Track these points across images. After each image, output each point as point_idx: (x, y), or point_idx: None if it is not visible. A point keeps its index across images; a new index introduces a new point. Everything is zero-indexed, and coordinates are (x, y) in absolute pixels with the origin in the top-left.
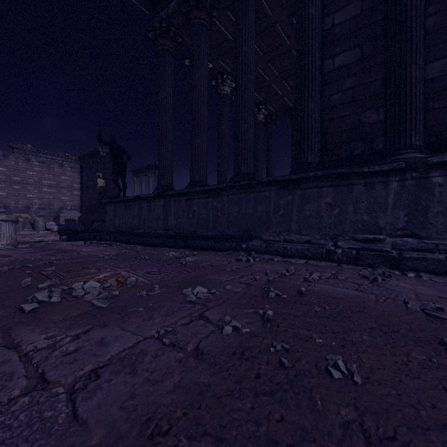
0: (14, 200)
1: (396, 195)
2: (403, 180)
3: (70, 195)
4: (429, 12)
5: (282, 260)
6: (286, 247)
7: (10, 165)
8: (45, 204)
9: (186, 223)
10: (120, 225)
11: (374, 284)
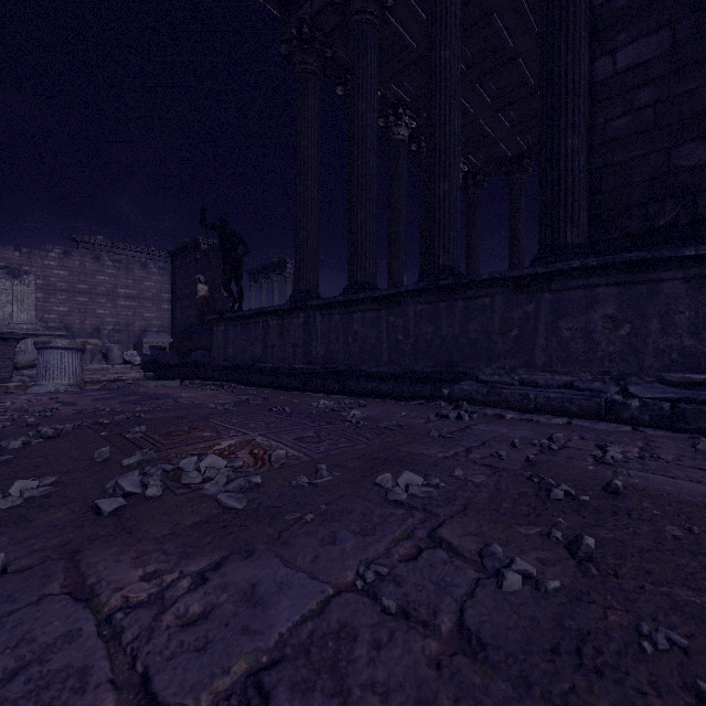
0: (79, 318)
1: None
2: None
3: (158, 311)
4: None
5: (520, 417)
6: (527, 395)
7: (73, 266)
8: (122, 324)
9: (343, 352)
10: (234, 355)
11: None
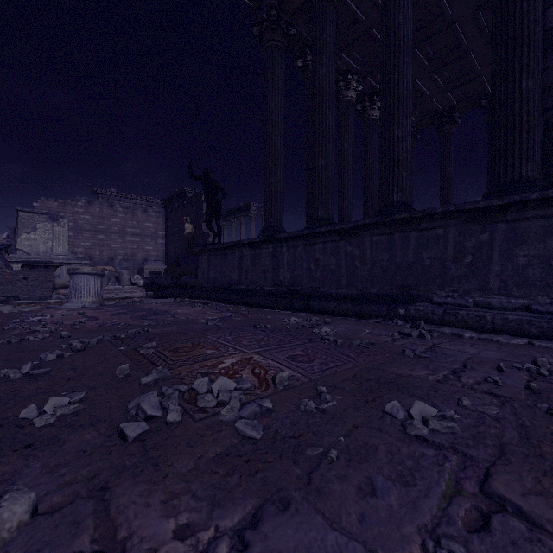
0: (98, 250)
1: None
2: None
3: (155, 245)
4: None
5: (479, 336)
6: (483, 316)
7: (94, 212)
8: (129, 255)
9: (306, 276)
10: (215, 279)
11: None
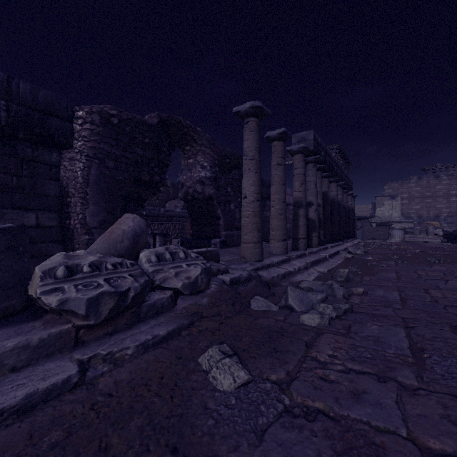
0: (426, 211)
1: None
2: None
3: None
4: None
5: None
6: None
7: (422, 184)
8: (453, 212)
9: None
10: None
11: None
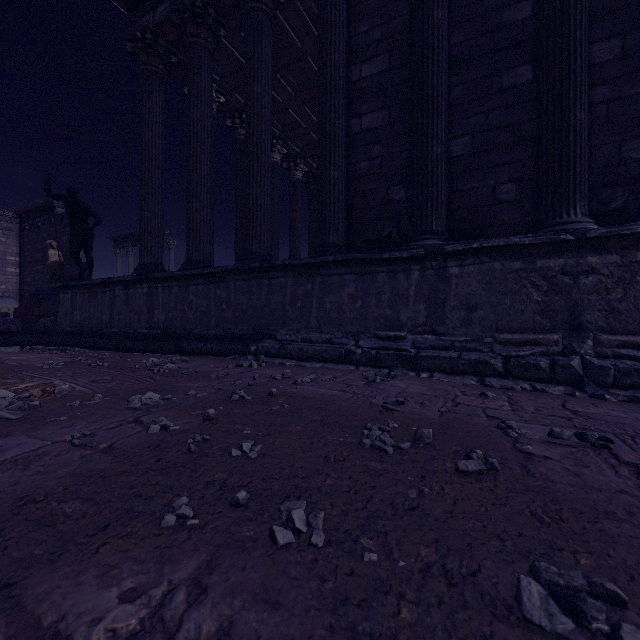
0: None
1: (417, 286)
2: (424, 269)
3: (1, 274)
4: (453, 82)
5: (296, 364)
6: (302, 348)
7: None
8: None
9: (180, 318)
10: (82, 321)
11: (368, 385)
